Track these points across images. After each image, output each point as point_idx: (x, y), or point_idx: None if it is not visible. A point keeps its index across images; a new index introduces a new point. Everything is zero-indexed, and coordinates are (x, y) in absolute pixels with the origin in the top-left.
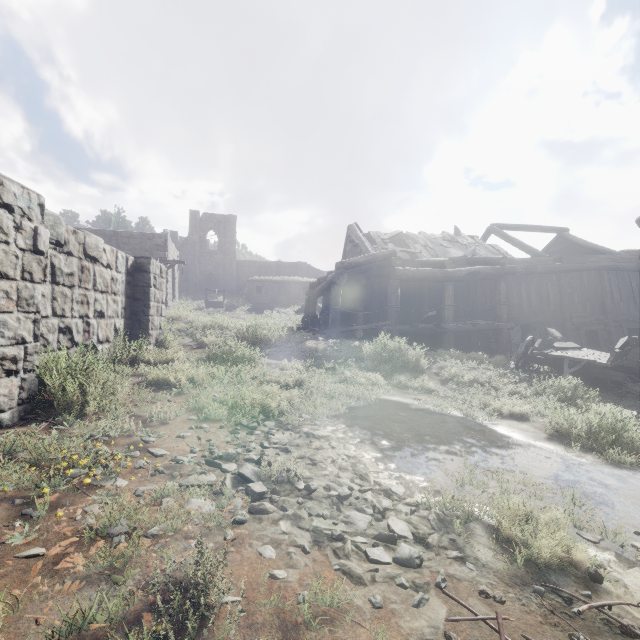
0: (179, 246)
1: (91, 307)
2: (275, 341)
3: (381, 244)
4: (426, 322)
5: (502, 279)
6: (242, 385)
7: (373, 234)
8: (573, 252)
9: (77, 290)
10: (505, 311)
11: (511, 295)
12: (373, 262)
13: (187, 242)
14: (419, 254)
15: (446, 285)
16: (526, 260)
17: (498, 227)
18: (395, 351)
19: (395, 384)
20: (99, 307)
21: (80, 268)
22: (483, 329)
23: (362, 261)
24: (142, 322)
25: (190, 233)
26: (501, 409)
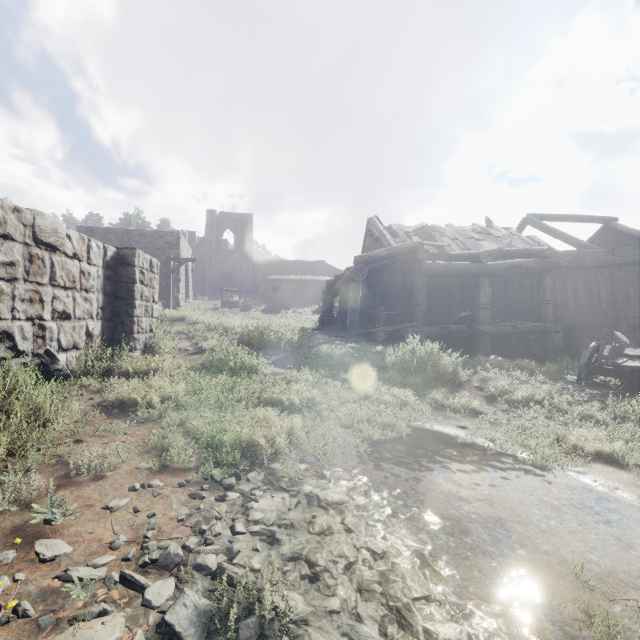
0: (196, 246)
1: (47, 306)
2: (284, 345)
3: (404, 237)
4: (458, 323)
5: (548, 274)
6: (232, 407)
7: (395, 227)
8: (623, 244)
9: (22, 285)
10: (551, 311)
11: (555, 292)
12: (396, 256)
13: (204, 242)
14: (447, 247)
15: (481, 281)
16: (572, 252)
17: (535, 218)
18: (426, 359)
19: (429, 402)
20: (61, 306)
21: (27, 257)
22: (525, 331)
23: (384, 254)
24: (125, 324)
25: (207, 232)
26: (583, 446)
